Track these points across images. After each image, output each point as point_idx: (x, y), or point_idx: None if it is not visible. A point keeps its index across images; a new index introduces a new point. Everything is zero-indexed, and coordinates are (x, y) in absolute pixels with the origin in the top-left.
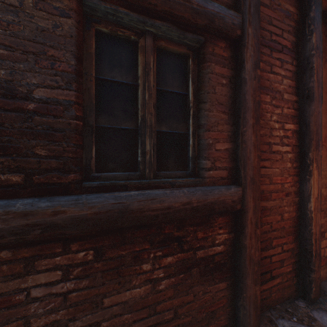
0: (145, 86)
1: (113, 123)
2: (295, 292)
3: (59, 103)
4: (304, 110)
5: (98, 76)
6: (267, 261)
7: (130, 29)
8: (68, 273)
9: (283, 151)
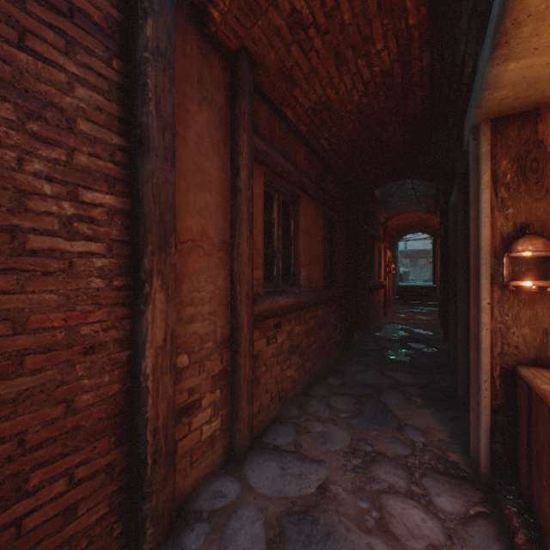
0: None
1: None
2: None
3: None
4: (138, 170)
5: None
6: (4, 539)
7: None
8: None
9: (78, 252)
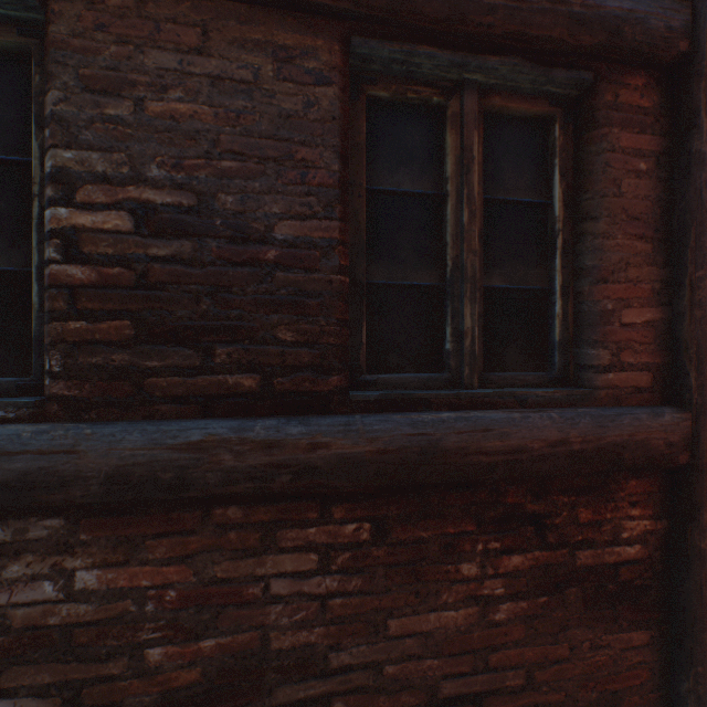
0: (460, 196)
1: (396, 276)
2: None
3: (313, 246)
4: None
5: (370, 186)
6: None
7: (431, 84)
8: (327, 560)
9: None
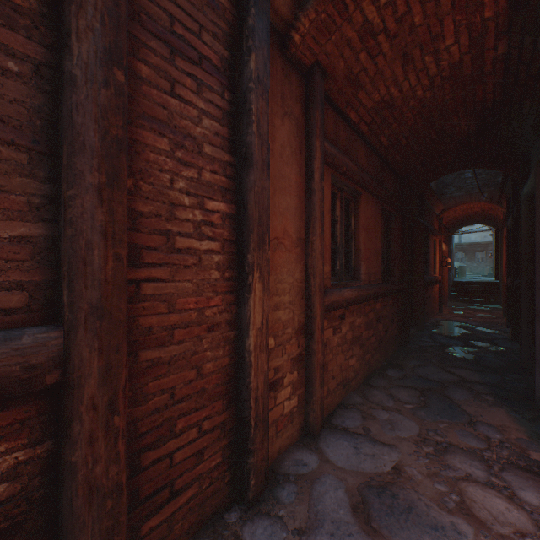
0: None
1: None
2: (229, 495)
3: None
4: (242, 181)
5: None
6: (163, 466)
7: None
8: None
9: (204, 249)
